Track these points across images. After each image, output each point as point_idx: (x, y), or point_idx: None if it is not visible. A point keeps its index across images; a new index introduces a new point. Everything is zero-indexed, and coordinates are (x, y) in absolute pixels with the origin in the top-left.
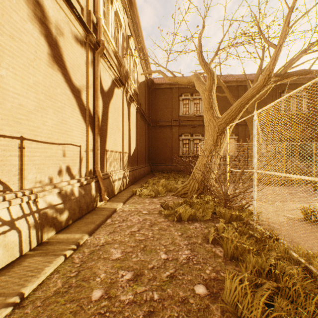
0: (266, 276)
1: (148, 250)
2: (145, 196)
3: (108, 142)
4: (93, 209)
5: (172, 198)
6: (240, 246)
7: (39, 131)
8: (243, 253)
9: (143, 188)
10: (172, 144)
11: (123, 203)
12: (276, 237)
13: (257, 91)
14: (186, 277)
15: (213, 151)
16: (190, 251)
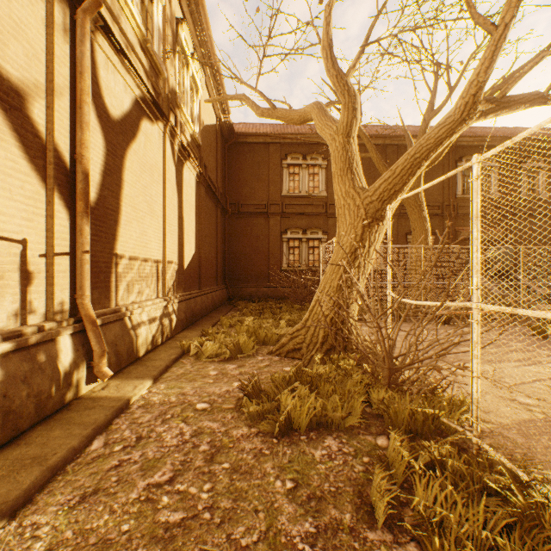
0: None
1: None
2: (209, 356)
3: (121, 238)
4: (64, 406)
5: (269, 361)
6: None
7: None
8: None
9: (207, 338)
10: (268, 248)
11: (153, 380)
12: None
13: (448, 131)
14: None
15: (355, 260)
16: None
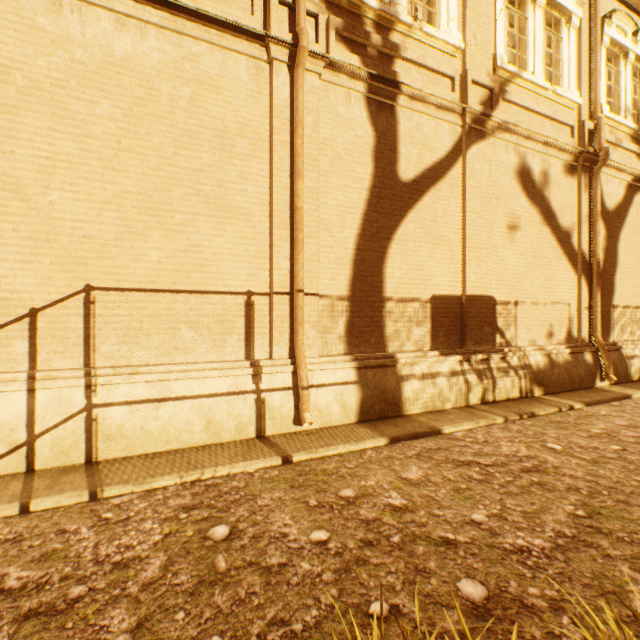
0: None
1: None
2: None
3: (615, 293)
4: (588, 388)
5: None
6: None
7: (527, 294)
8: None
9: None
10: None
11: None
12: None
13: None
14: None
15: None
16: None
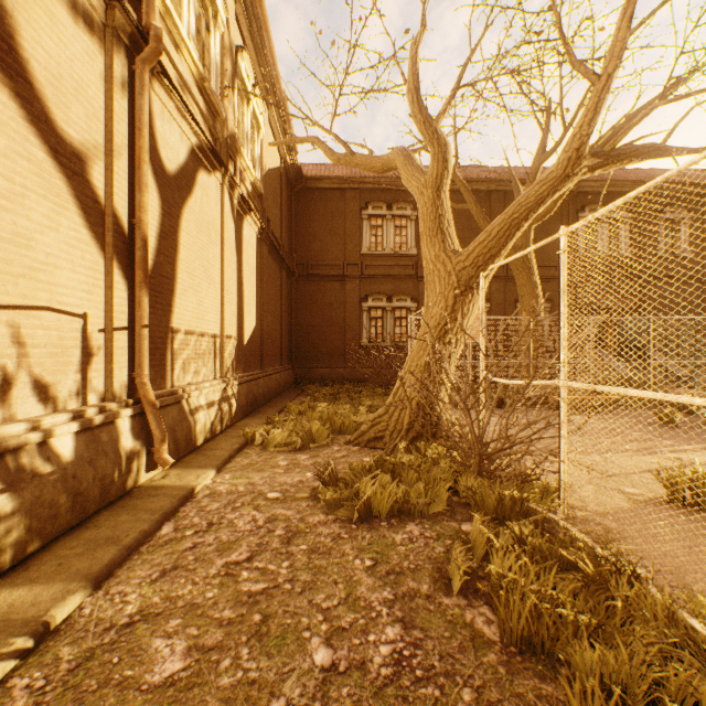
0: None
1: (274, 633)
2: (277, 446)
3: (177, 310)
4: (126, 493)
5: (346, 451)
6: (548, 611)
7: None
8: (559, 632)
9: (274, 425)
10: (344, 318)
11: (216, 470)
12: (634, 569)
13: (549, 189)
14: None
15: (446, 334)
16: (400, 627)
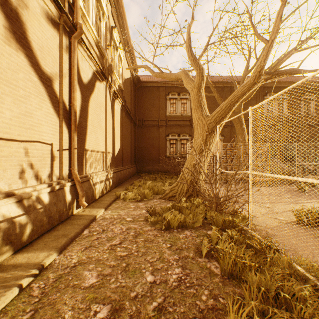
0: (272, 299)
1: (131, 270)
2: (130, 199)
3: (87, 141)
4: (68, 218)
5: (159, 201)
6: (239, 262)
7: None
8: (243, 270)
9: (128, 190)
10: (159, 144)
11: (105, 209)
12: (276, 247)
13: (247, 88)
14: (177, 308)
15: (202, 151)
16: (181, 268)
